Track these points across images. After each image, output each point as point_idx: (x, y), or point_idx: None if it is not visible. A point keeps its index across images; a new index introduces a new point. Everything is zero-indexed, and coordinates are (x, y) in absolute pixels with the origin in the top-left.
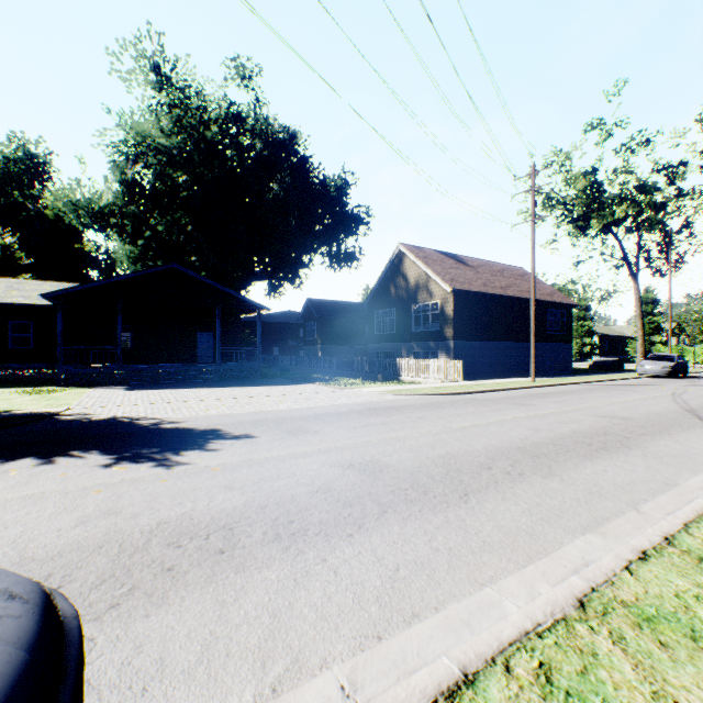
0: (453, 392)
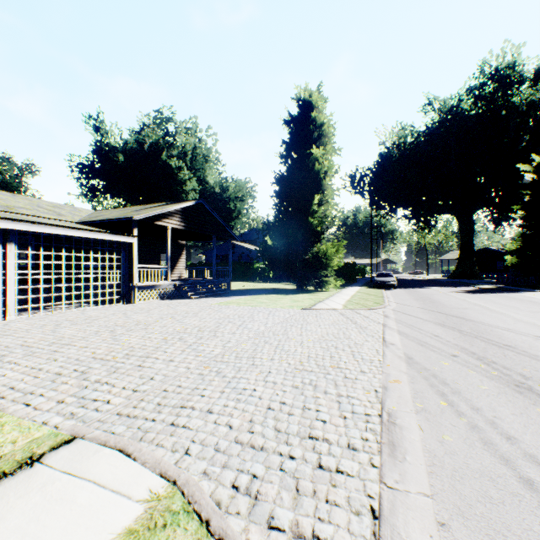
0: None
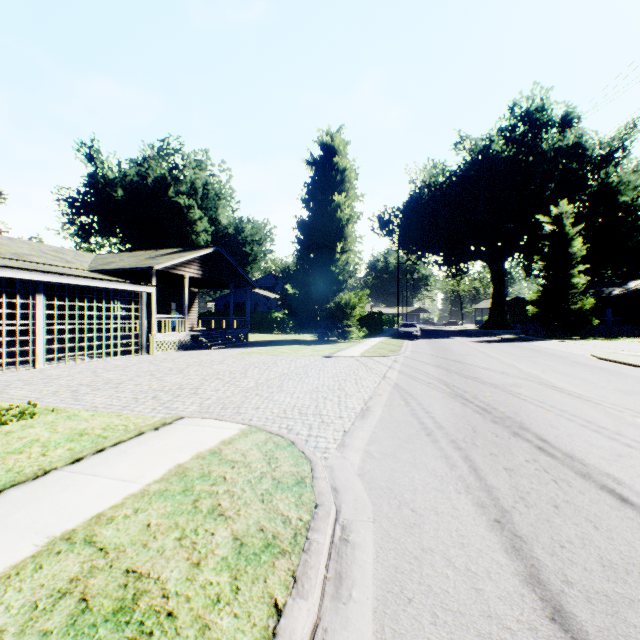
0: (598, 356)
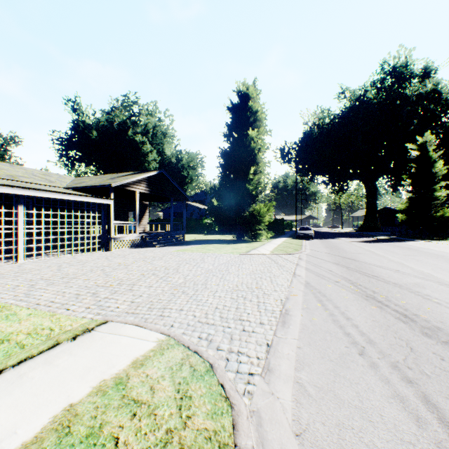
0: None
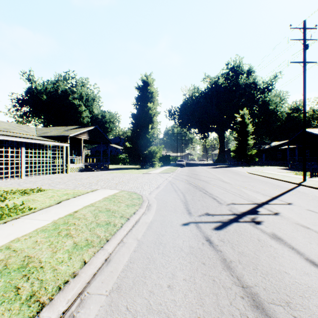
0: (248, 172)
